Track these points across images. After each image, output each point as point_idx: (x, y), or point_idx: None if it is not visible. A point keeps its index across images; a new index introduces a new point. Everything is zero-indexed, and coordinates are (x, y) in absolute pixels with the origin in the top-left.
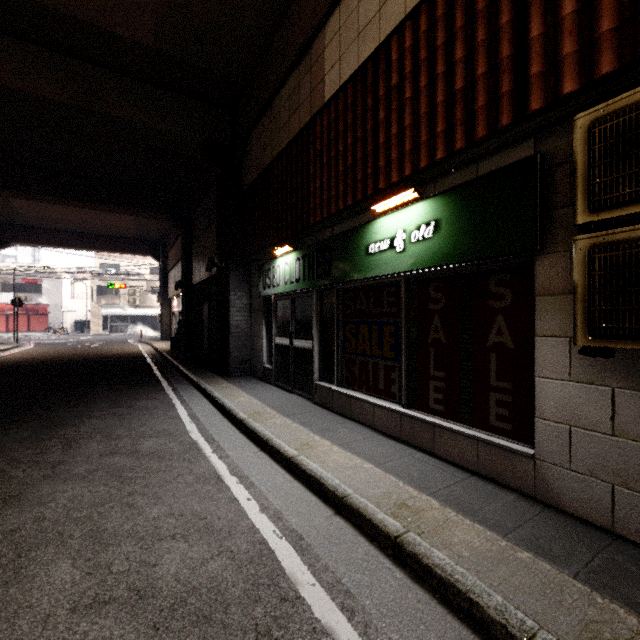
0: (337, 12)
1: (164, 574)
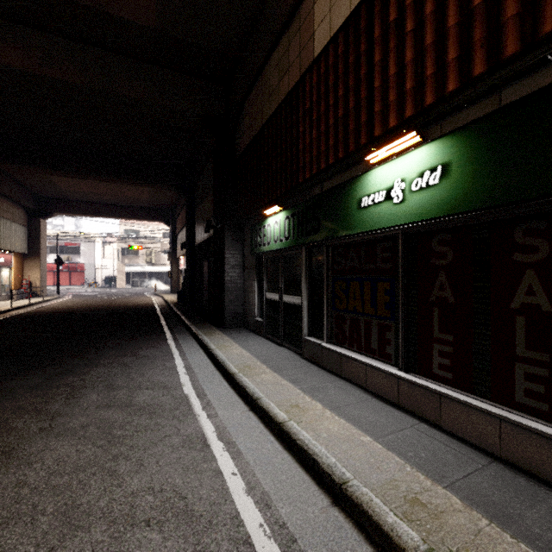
0: None
1: None
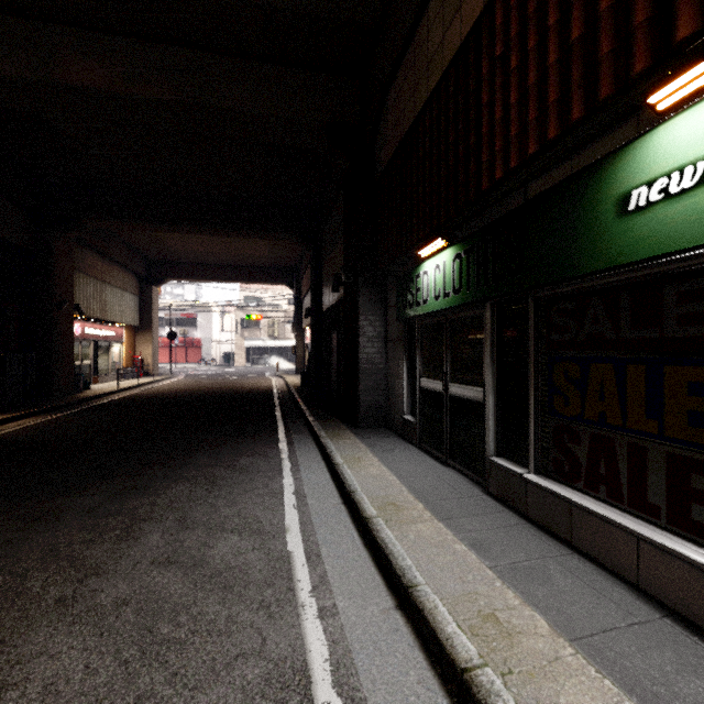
0: None
1: None
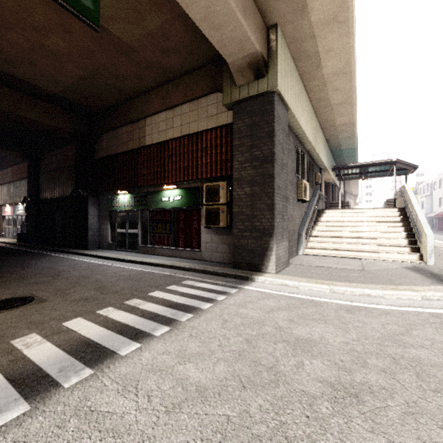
0: (151, 118)
1: (123, 274)
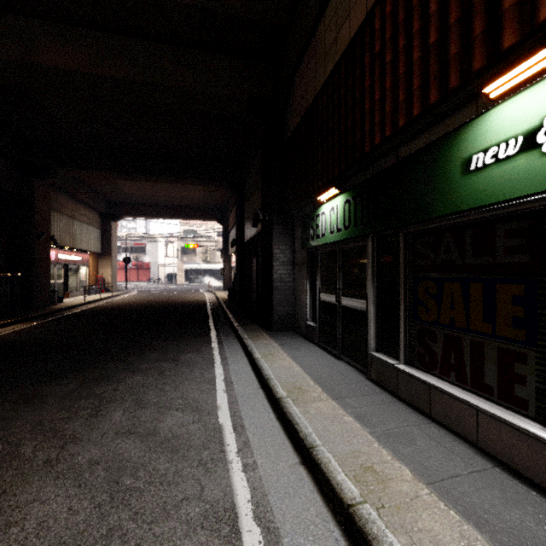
0: None
1: None
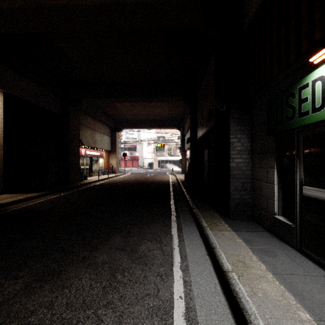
0: None
1: None
